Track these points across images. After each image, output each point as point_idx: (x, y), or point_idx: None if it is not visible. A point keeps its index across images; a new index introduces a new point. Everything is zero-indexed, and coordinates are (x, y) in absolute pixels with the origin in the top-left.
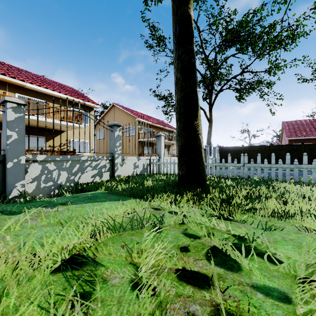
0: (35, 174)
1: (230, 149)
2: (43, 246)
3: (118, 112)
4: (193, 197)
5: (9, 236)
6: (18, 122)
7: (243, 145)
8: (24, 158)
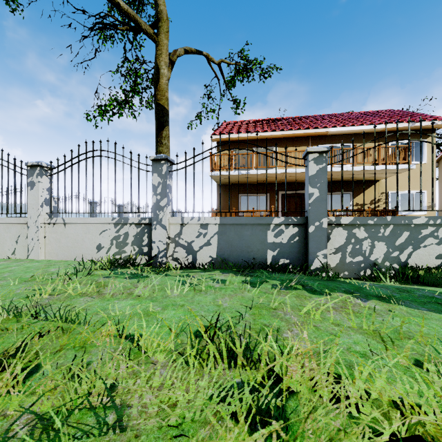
0: (338, 243)
1: None
2: (351, 370)
3: None
4: None
5: (306, 332)
6: (319, 175)
7: None
8: (326, 220)
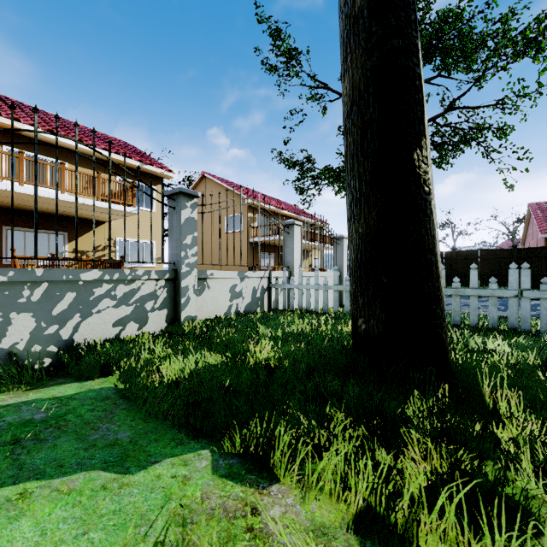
0: None
1: None
2: None
3: (213, 188)
4: (451, 455)
5: None
6: None
7: (454, 249)
8: None
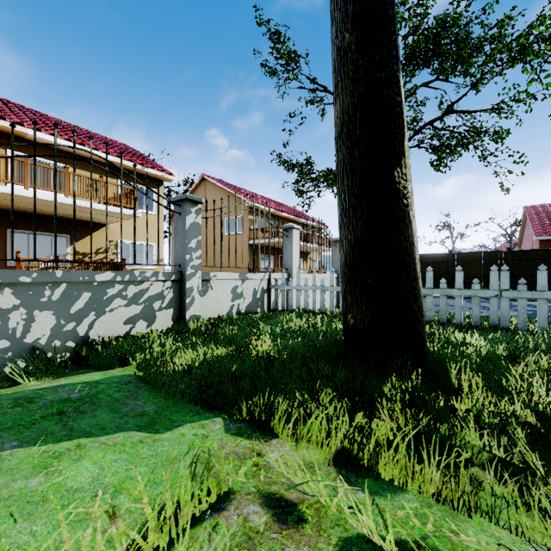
0: None
1: (426, 259)
2: None
3: (213, 191)
4: (415, 419)
5: None
6: None
7: (451, 252)
8: None
